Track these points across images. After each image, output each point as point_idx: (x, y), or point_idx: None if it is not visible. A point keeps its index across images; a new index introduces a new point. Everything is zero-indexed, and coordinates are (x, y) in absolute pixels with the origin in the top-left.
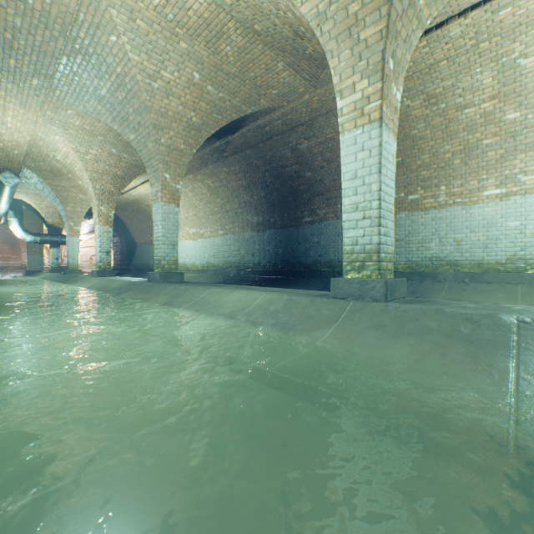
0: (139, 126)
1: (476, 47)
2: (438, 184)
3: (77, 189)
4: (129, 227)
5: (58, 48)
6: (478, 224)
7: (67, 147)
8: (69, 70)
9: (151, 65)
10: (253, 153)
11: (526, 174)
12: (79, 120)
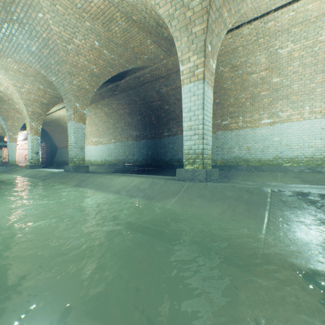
0: (59, 72)
1: (257, 41)
2: (238, 116)
3: (15, 111)
4: (52, 136)
5: (1, 17)
6: (259, 138)
7: (7, 82)
8: (9, 32)
9: (66, 34)
10: (133, 92)
11: (282, 112)
12: (16, 65)
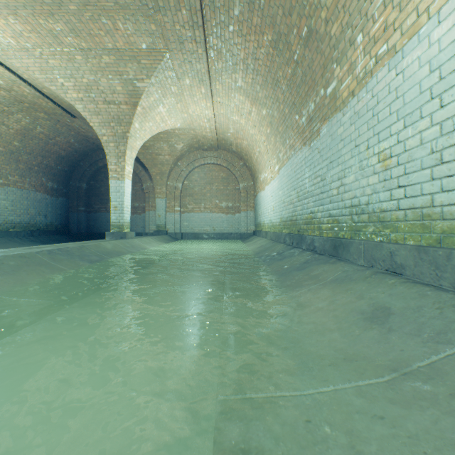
0: None
1: None
2: None
3: None
4: None
5: None
6: None
7: None
8: None
9: None
10: None
11: None
12: None
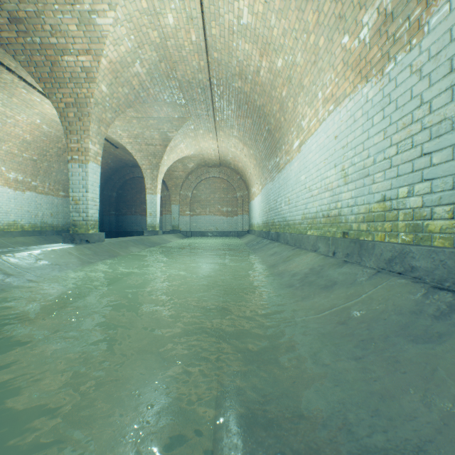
0: None
1: None
2: None
3: None
4: None
5: None
6: None
7: None
8: None
9: None
10: None
11: None
12: None
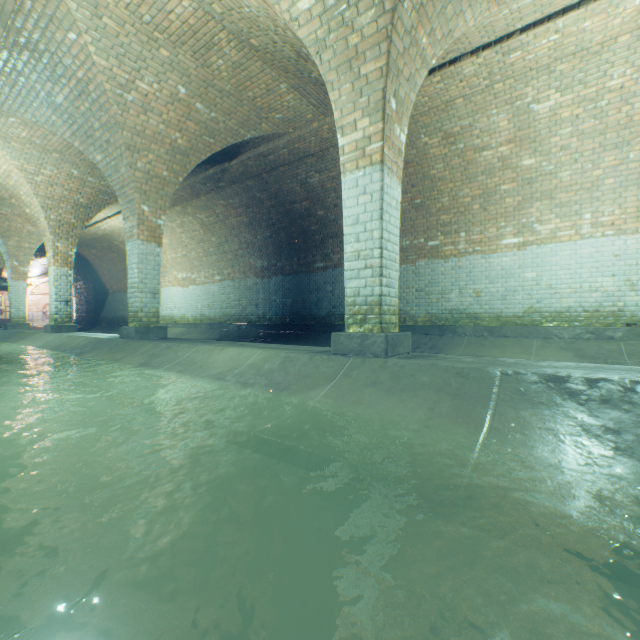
0: (109, 145)
1: (490, 88)
2: (458, 230)
3: (23, 219)
4: (98, 269)
5: None
6: (497, 274)
7: (8, 164)
8: (11, 68)
9: (123, 73)
10: (255, 184)
11: (541, 224)
12: (26, 131)
